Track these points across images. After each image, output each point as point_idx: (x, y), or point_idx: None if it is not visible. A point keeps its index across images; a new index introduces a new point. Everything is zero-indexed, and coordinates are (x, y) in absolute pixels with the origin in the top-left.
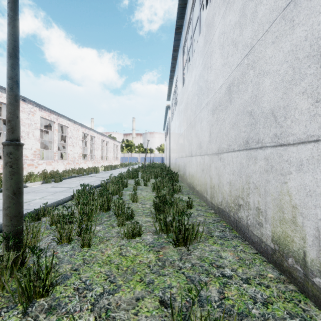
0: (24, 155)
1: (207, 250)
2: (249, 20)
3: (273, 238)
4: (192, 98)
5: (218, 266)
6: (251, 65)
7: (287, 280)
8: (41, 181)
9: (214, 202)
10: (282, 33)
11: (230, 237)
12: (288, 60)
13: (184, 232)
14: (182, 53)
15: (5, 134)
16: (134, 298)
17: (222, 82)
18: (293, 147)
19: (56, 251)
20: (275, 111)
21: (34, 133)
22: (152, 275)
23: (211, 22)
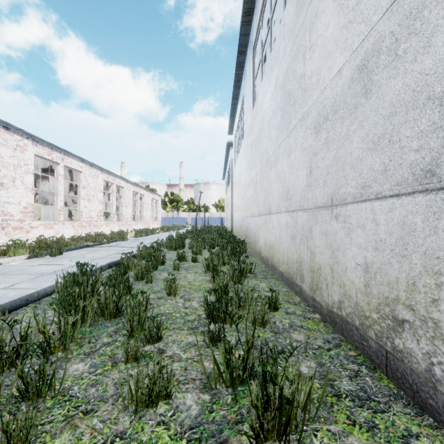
0: (7, 213)
1: None
2: None
3: None
4: (271, 118)
5: None
6: None
7: None
8: (27, 254)
9: (321, 299)
10: None
11: (383, 400)
12: None
13: (279, 405)
14: (253, 54)
15: None
16: None
17: (343, 61)
18: None
19: None
20: None
21: (25, 179)
22: None
23: None
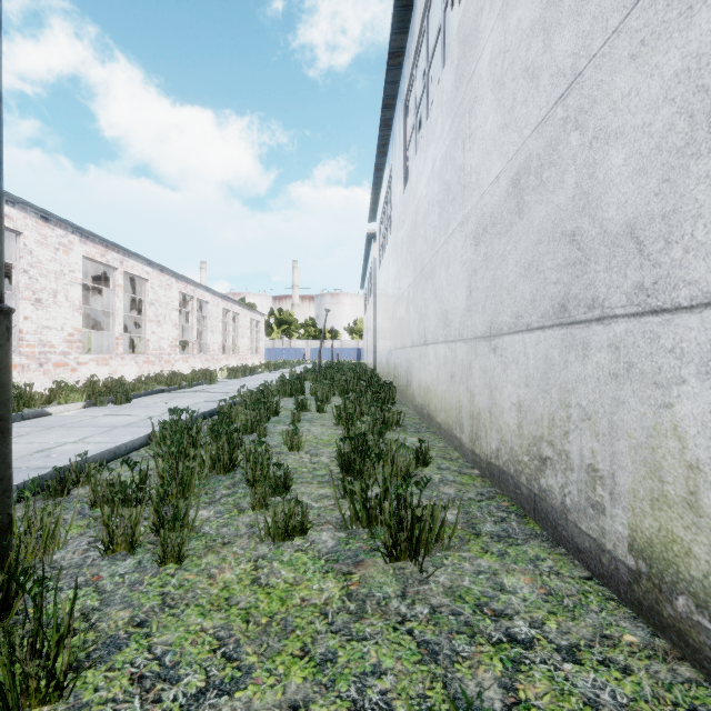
0: (47, 342)
1: (469, 570)
2: (569, 12)
3: (634, 543)
4: (426, 212)
5: (497, 612)
6: (573, 121)
7: (674, 652)
8: (84, 401)
9: (481, 450)
10: (659, 30)
11: (523, 538)
12: (676, 96)
13: (411, 527)
14: (404, 111)
15: (6, 297)
16: (285, 705)
17: (500, 168)
18: (689, 316)
19: (99, 572)
20: (639, 226)
21: (70, 292)
22: (332, 637)
23: (472, 31)
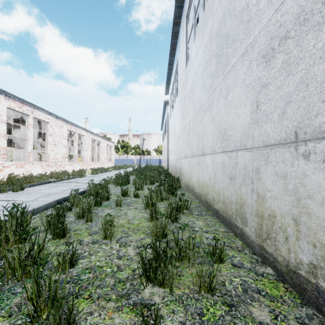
0: None
1: None
2: None
3: None
4: (204, 68)
5: None
6: None
7: None
8: None
9: (276, 252)
10: None
11: None
12: None
13: None
14: (186, 21)
15: None
16: None
17: None
18: None
19: None
20: None
21: None
22: None
23: None
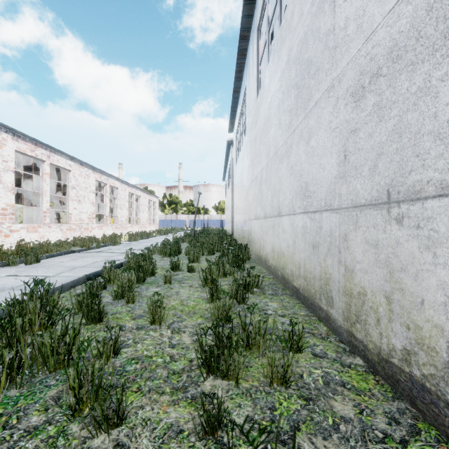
0: None
1: None
2: None
3: None
4: (281, 101)
5: None
6: None
7: None
8: None
9: (366, 338)
10: None
11: None
12: None
13: None
14: (257, 36)
15: None
16: None
17: None
18: None
19: None
20: None
21: (3, 177)
22: None
23: None
